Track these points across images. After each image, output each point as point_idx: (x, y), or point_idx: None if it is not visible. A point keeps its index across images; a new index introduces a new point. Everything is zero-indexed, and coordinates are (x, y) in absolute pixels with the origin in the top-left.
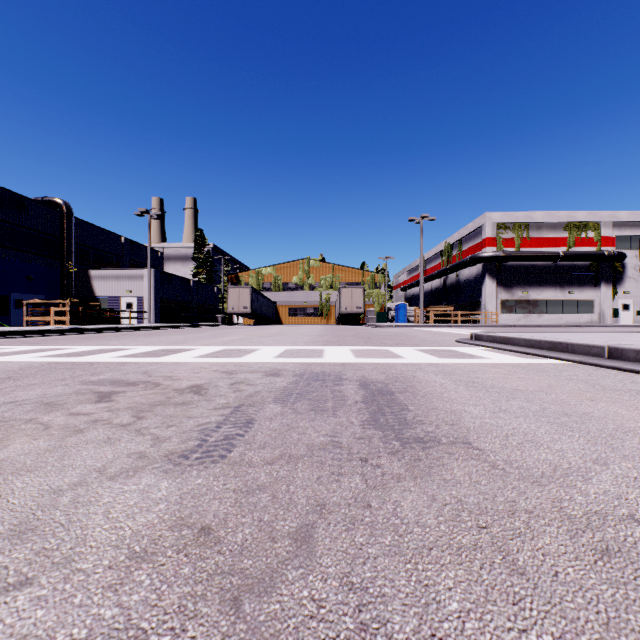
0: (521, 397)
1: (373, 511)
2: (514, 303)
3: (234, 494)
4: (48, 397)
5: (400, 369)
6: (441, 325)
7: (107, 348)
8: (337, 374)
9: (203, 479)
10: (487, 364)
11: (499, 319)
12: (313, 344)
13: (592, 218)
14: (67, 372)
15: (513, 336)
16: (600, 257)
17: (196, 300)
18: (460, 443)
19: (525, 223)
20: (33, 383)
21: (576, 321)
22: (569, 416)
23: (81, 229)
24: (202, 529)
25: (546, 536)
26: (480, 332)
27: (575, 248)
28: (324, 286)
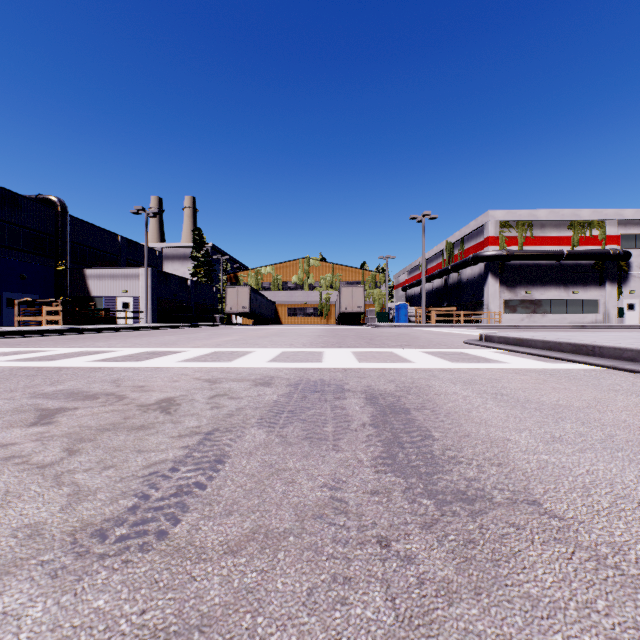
0: (571, 417)
1: None
2: (517, 303)
3: None
4: None
5: (411, 376)
6: (443, 325)
7: (89, 350)
8: (338, 383)
9: (109, 596)
10: (508, 370)
11: (502, 319)
12: (312, 346)
13: (597, 216)
14: (24, 380)
15: (528, 337)
16: (605, 256)
17: (194, 300)
18: (524, 503)
19: (528, 221)
20: None
21: (580, 321)
22: None
23: (76, 227)
24: None
25: None
26: (490, 333)
27: (579, 247)
28: (324, 286)
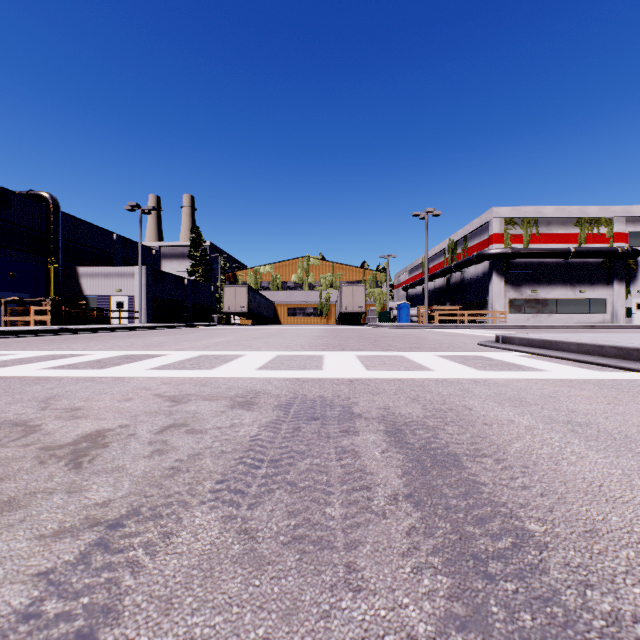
0: None
1: None
2: (523, 302)
3: None
4: None
5: (437, 392)
6: (448, 325)
7: (56, 354)
8: (344, 403)
9: None
10: (556, 381)
11: (507, 319)
12: (311, 348)
13: (604, 213)
14: None
15: (558, 339)
16: (613, 254)
17: (191, 299)
18: None
19: (534, 218)
20: None
21: (587, 321)
22: None
23: (69, 225)
24: None
25: None
26: (508, 334)
27: (586, 245)
28: (324, 285)
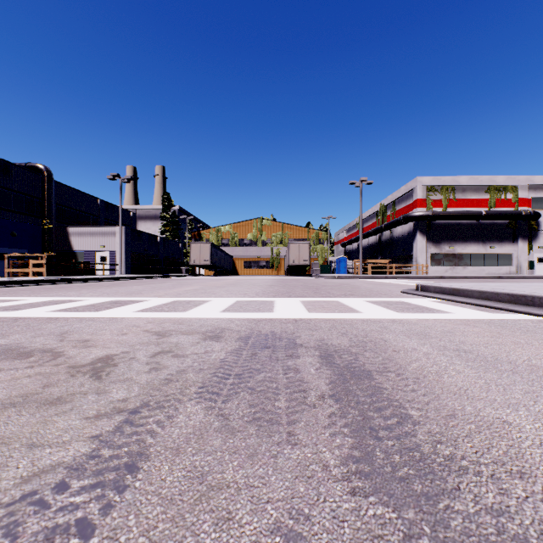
0: None
1: None
2: (442, 256)
3: None
4: None
5: (362, 328)
6: (378, 276)
7: (57, 300)
8: (290, 336)
9: None
10: (456, 321)
11: (429, 271)
12: (264, 295)
13: (510, 182)
14: None
15: (465, 288)
16: (518, 216)
17: (163, 254)
18: None
19: (451, 186)
20: None
21: (496, 272)
22: None
23: (61, 191)
24: None
25: None
26: (425, 283)
27: (495, 208)
28: (275, 242)
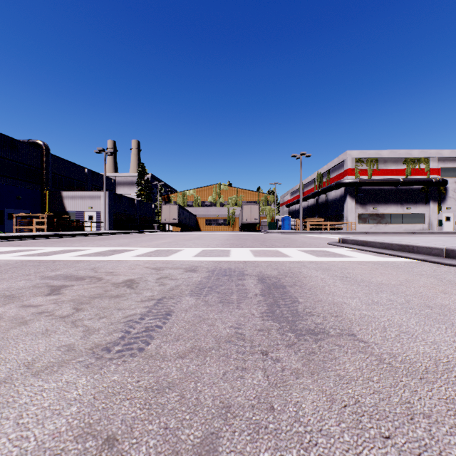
0: (387, 290)
1: (276, 415)
2: (367, 216)
3: (145, 393)
4: (10, 290)
5: (288, 266)
6: (315, 232)
7: (70, 249)
8: (240, 270)
9: (119, 375)
10: (354, 262)
11: (356, 227)
12: (222, 246)
13: (423, 155)
14: (33, 268)
15: (371, 240)
16: (429, 183)
17: (139, 214)
18: (346, 335)
19: (375, 158)
20: (3, 278)
21: (412, 229)
22: (431, 308)
23: (56, 162)
24: (107, 440)
25: (453, 450)
26: (345, 237)
27: (411, 176)
28: (231, 204)
